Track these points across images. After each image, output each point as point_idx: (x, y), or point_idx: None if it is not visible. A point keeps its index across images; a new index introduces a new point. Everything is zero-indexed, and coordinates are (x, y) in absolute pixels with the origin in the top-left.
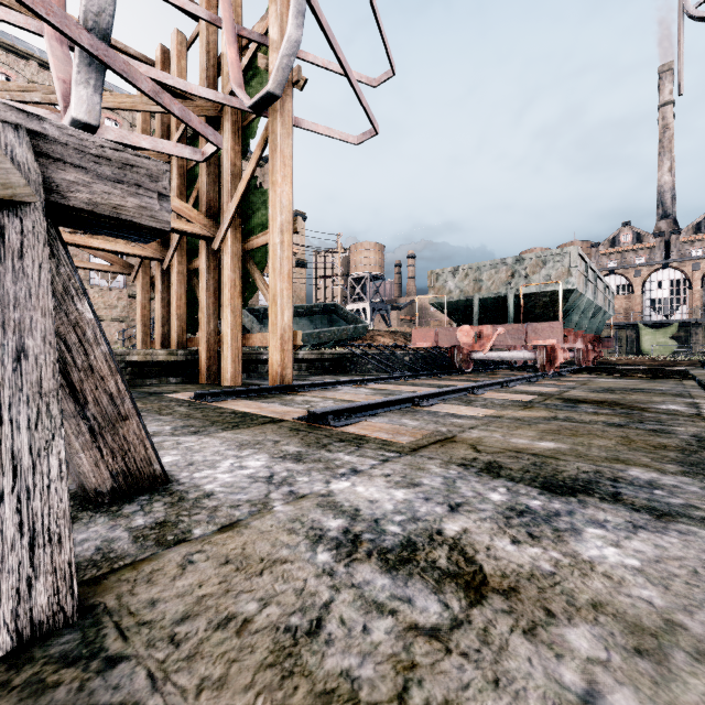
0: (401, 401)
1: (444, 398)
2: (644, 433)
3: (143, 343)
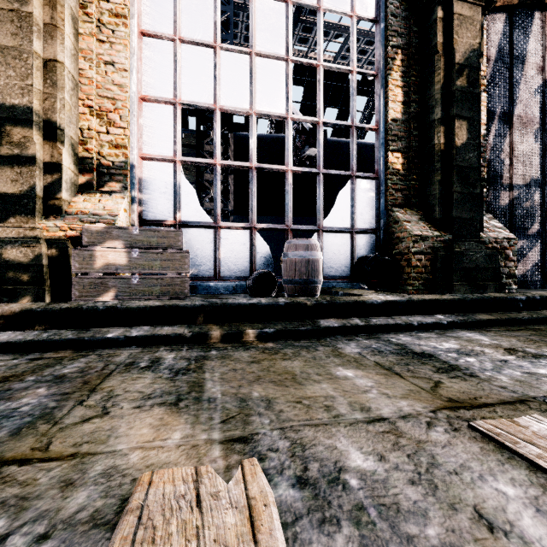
0: None
1: None
2: (220, 360)
3: None
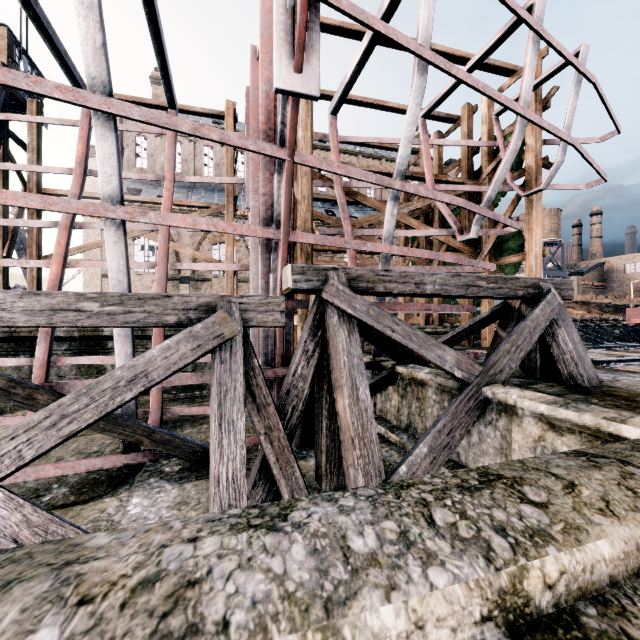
0: None
1: None
2: None
3: (405, 319)
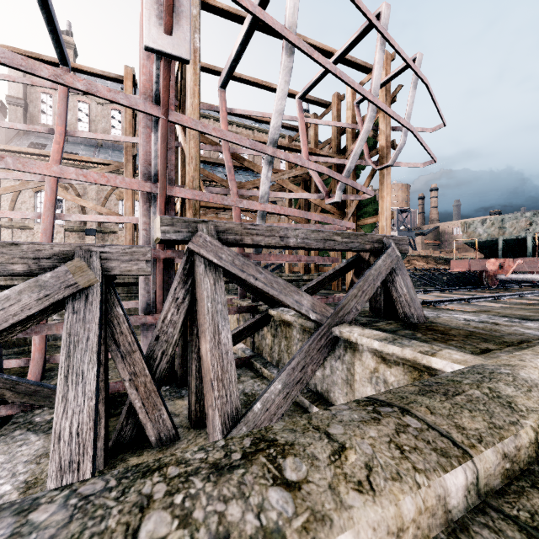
0: (458, 300)
1: (480, 300)
2: None
3: (289, 269)
